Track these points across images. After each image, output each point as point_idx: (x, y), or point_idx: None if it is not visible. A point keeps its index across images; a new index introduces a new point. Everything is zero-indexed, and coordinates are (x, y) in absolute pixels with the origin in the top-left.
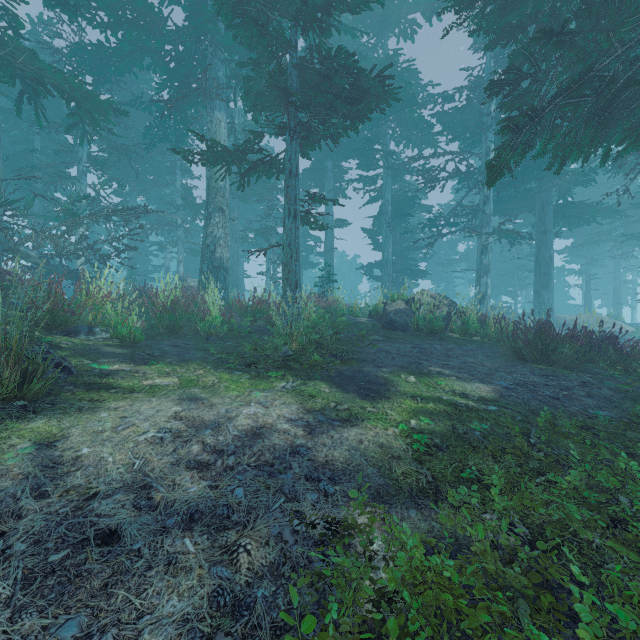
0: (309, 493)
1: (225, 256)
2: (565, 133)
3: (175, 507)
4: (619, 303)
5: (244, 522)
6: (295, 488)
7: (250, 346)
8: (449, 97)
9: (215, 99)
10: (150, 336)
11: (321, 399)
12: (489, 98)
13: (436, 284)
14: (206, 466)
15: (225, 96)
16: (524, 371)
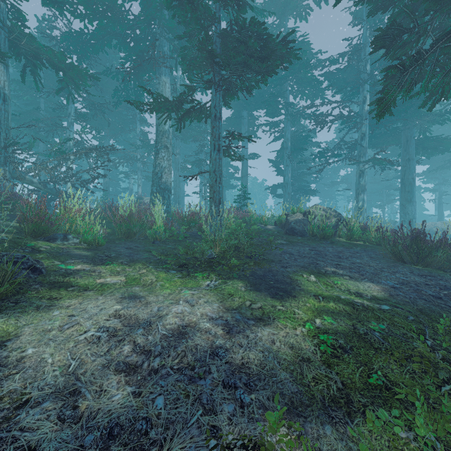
0: (226, 404)
1: (169, 181)
2: (444, 73)
3: (97, 419)
4: None
5: (161, 441)
6: (213, 397)
7: (183, 250)
8: (334, 60)
9: (162, 67)
10: (111, 240)
11: (238, 298)
12: (376, 48)
13: (323, 200)
14: (133, 369)
15: (169, 65)
16: (405, 271)
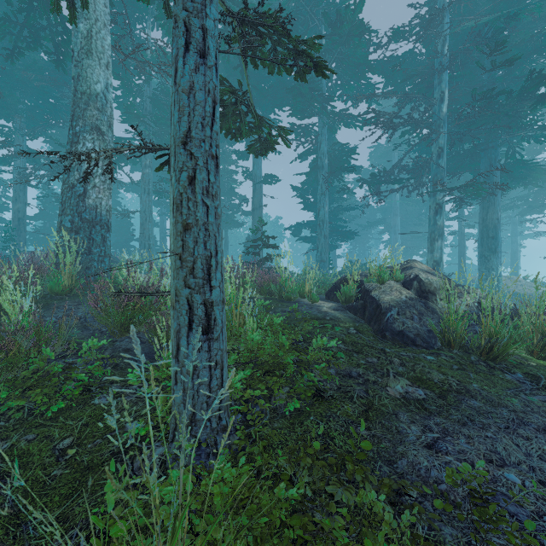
0: None
1: (104, 204)
2: None
3: None
4: (517, 264)
5: None
6: None
7: None
8: (398, 33)
9: None
10: None
11: None
12: None
13: (354, 245)
14: None
15: None
16: None
